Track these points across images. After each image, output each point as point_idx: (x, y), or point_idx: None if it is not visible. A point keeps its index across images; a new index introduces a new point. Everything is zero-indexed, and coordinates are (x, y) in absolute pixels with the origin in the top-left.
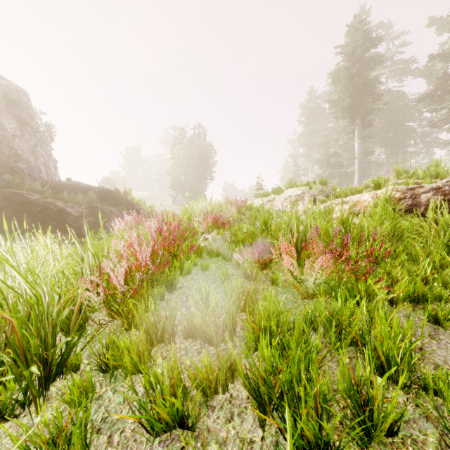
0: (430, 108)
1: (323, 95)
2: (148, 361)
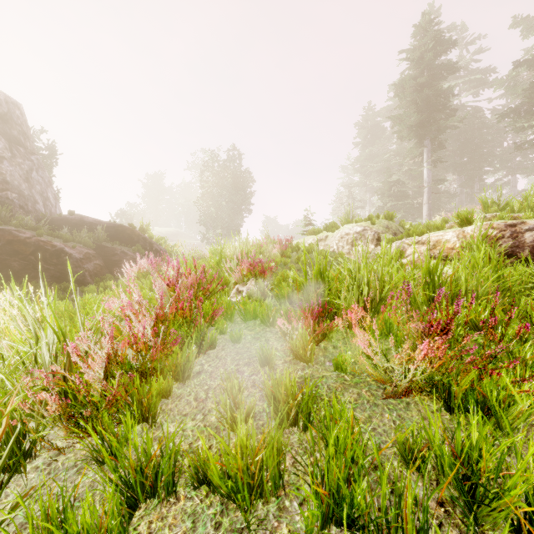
0: (516, 126)
1: (384, 111)
2: None
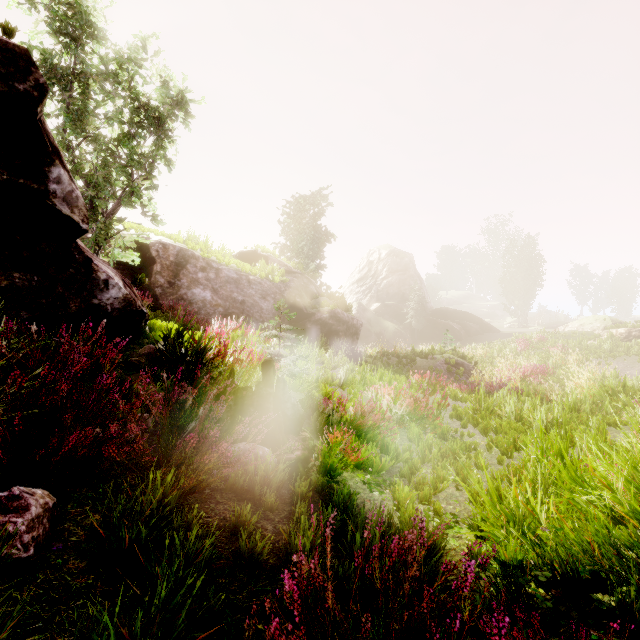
0: None
1: None
2: None
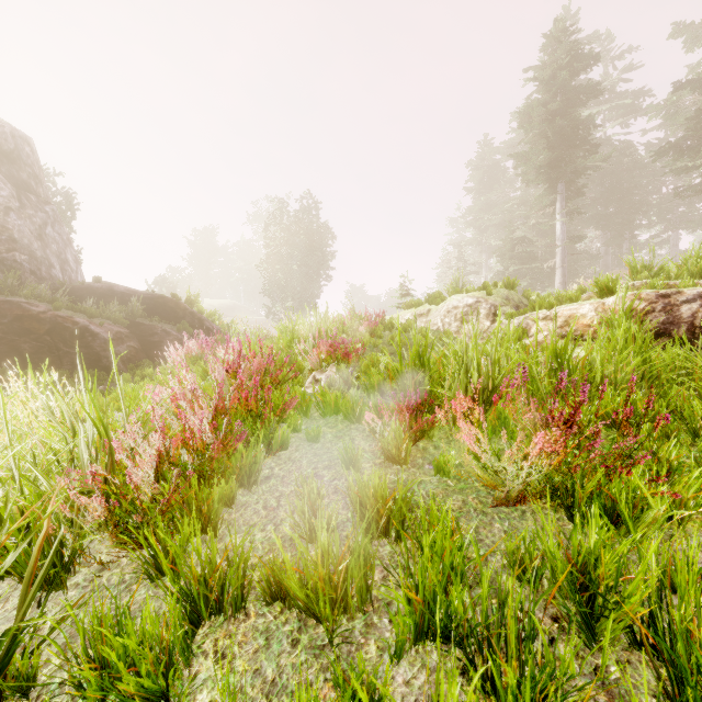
0: (677, 167)
1: (504, 147)
2: (183, 668)
